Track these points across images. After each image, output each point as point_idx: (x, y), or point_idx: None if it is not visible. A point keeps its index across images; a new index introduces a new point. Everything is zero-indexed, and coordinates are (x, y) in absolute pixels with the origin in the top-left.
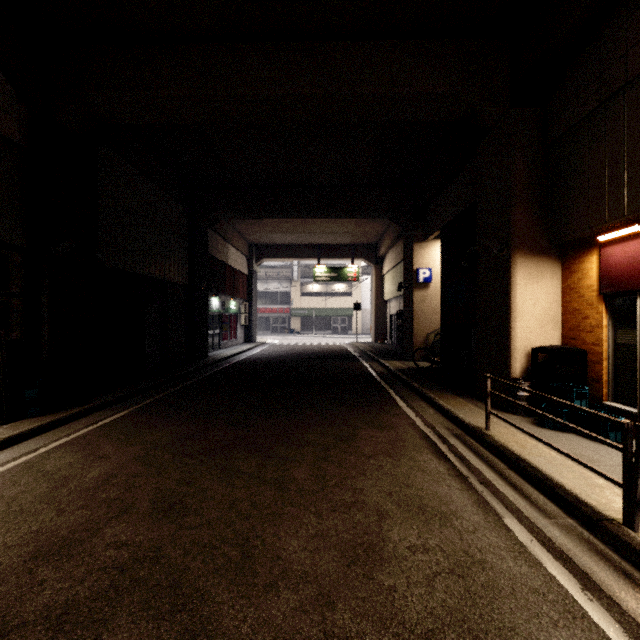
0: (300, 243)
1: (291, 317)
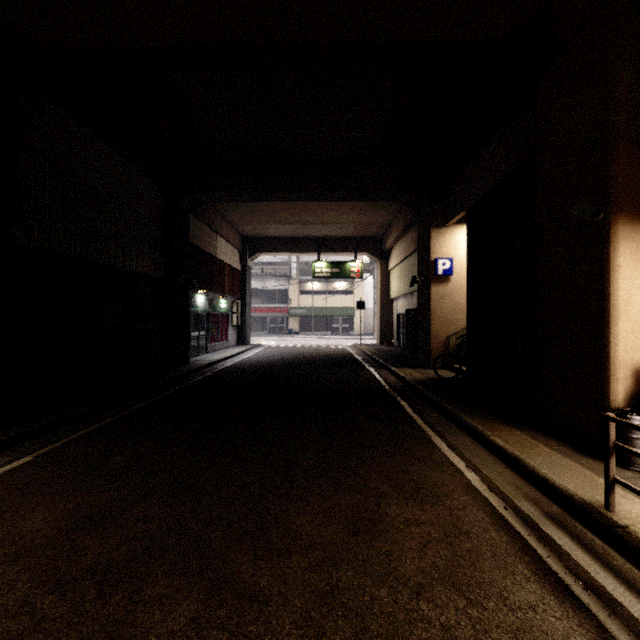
0: (298, 235)
1: (289, 317)
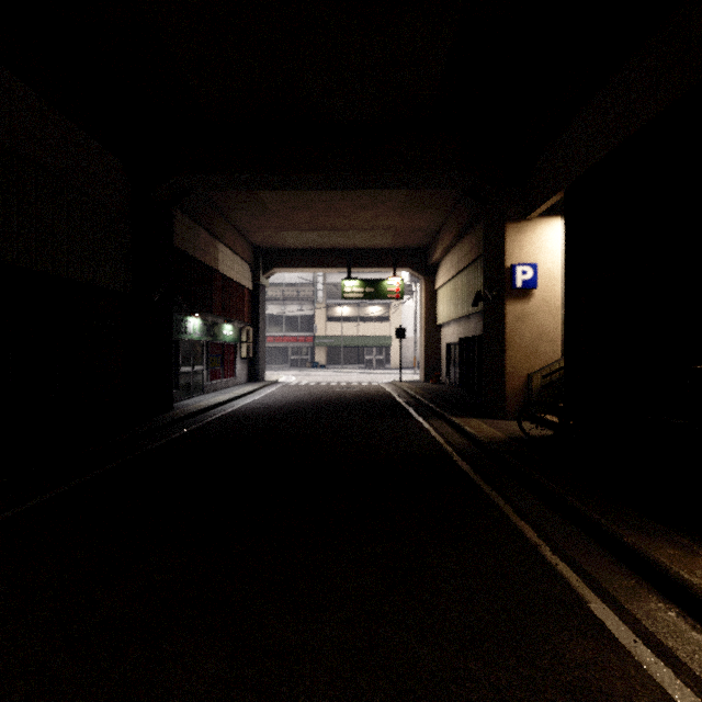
0: (323, 246)
1: (314, 347)
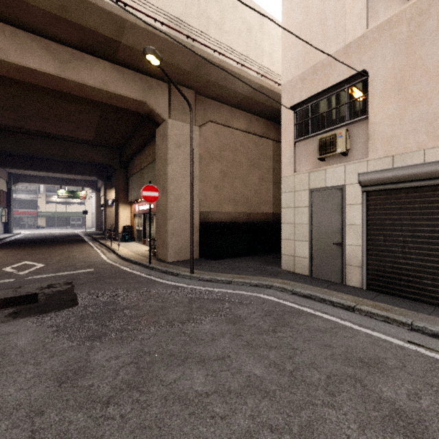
0: (48, 176)
1: (38, 217)
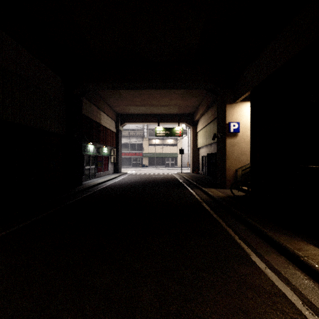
0: (147, 113)
1: (143, 158)
